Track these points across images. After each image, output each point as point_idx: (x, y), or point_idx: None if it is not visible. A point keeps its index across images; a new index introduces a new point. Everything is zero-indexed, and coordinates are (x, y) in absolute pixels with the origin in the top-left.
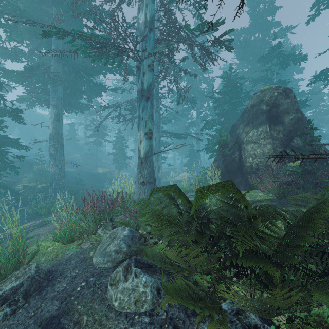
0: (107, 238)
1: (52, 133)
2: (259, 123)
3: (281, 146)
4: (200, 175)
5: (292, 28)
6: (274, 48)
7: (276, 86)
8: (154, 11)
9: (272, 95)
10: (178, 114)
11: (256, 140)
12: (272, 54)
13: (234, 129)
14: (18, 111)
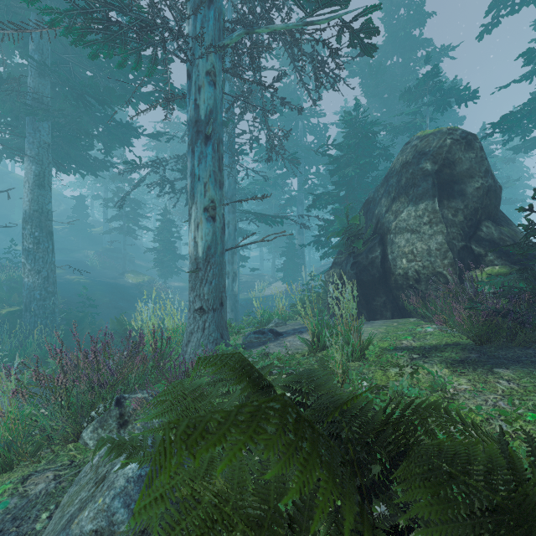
0: (90, 472)
1: (29, 211)
2: (419, 194)
3: (462, 237)
4: (307, 288)
5: (451, 49)
6: (427, 76)
7: (449, 128)
8: None
9: (443, 144)
10: (268, 184)
11: (414, 226)
12: (424, 87)
13: (370, 208)
14: None
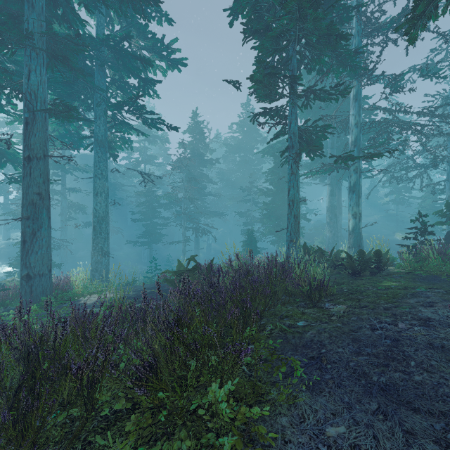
0: None
1: (328, 206)
2: None
3: None
4: None
5: None
6: None
7: None
8: (359, 130)
9: None
10: None
11: None
12: None
13: None
14: (303, 198)
